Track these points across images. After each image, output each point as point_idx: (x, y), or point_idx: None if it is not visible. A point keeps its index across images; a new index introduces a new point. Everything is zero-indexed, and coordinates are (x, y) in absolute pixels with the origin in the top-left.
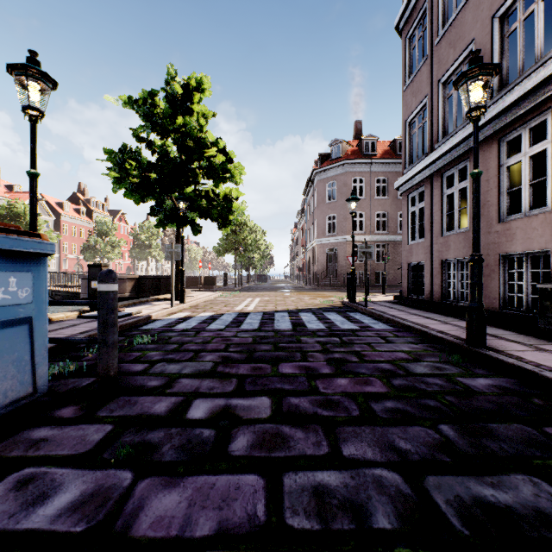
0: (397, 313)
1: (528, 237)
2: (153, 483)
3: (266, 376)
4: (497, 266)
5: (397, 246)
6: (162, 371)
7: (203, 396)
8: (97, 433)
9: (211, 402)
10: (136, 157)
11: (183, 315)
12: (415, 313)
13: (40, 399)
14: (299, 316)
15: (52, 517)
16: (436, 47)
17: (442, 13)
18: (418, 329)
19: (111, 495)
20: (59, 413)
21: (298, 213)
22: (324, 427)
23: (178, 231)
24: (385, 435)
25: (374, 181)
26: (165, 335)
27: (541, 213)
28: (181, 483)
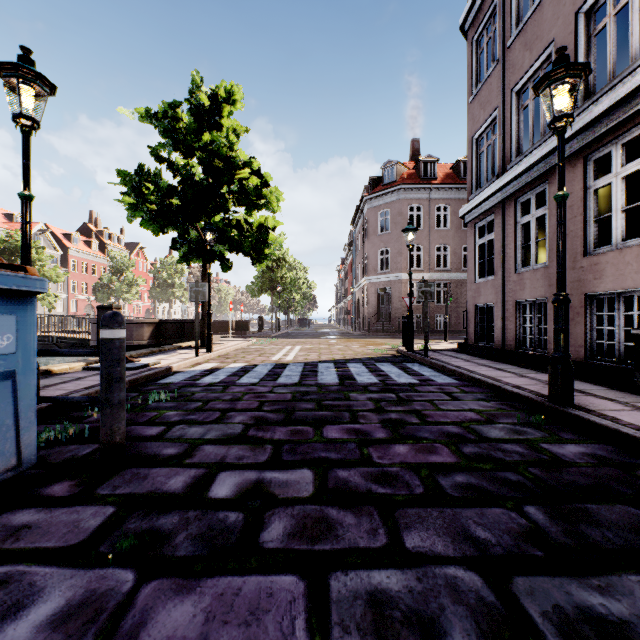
0: (463, 364)
1: (620, 274)
2: (160, 587)
3: (307, 442)
4: (582, 308)
5: (460, 285)
6: (181, 435)
7: (230, 468)
8: (95, 517)
9: (240, 476)
10: (155, 180)
11: (209, 366)
12: (484, 364)
13: (27, 472)
14: (347, 367)
15: (24, 638)
16: (509, 49)
17: (516, 9)
18: (490, 384)
19: (105, 605)
20: (49, 491)
21: (346, 247)
22: (381, 509)
23: (204, 267)
24: (458, 521)
25: (434, 209)
26: (187, 390)
27: (636, 245)
28: (197, 587)
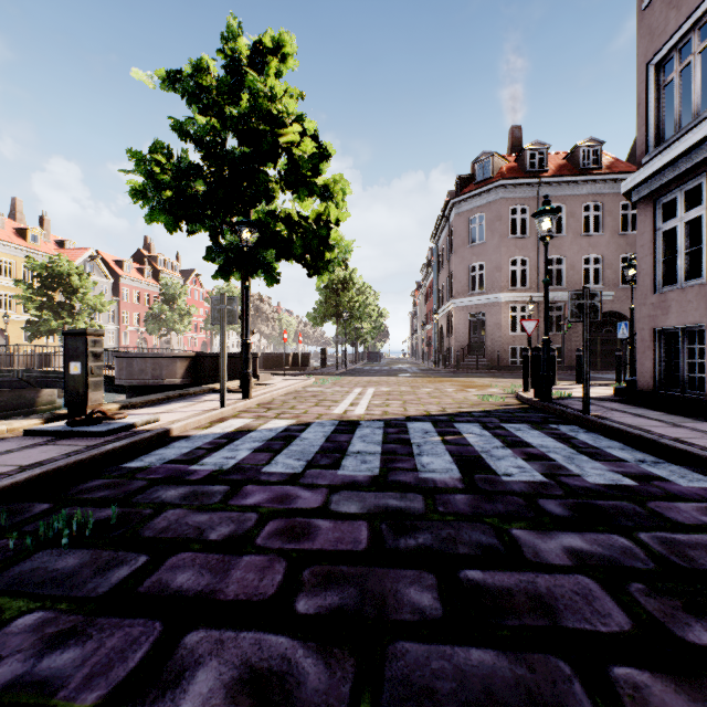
0: (678, 433)
1: None
2: None
3: None
4: None
5: None
6: None
7: None
8: None
9: None
10: (179, 164)
11: (235, 425)
12: None
13: None
14: (459, 432)
15: None
16: None
17: None
18: None
19: None
20: None
21: (423, 268)
22: None
23: (244, 282)
24: None
25: None
26: (154, 495)
27: None
28: None
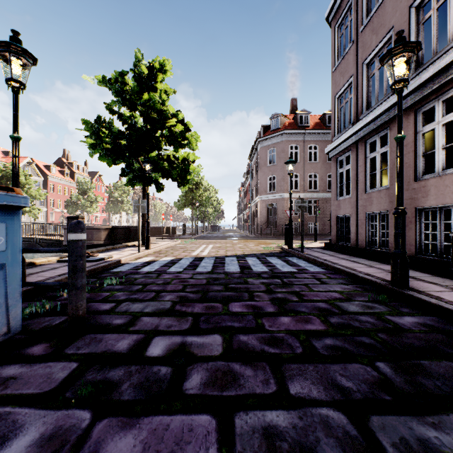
0: (328, 258)
1: (441, 193)
2: (110, 424)
3: (218, 314)
4: (414, 218)
5: (326, 201)
6: (127, 310)
7: (162, 333)
8: (63, 371)
9: (169, 339)
10: (109, 127)
11: (148, 259)
12: (343, 258)
13: (15, 337)
14: (246, 260)
15: None
16: (361, 33)
17: (366, 5)
18: (348, 272)
19: (69, 438)
20: (30, 351)
21: (244, 174)
22: (271, 364)
23: (144, 189)
24: (328, 373)
25: (307, 148)
26: (131, 277)
27: (452, 173)
28: (137, 424)
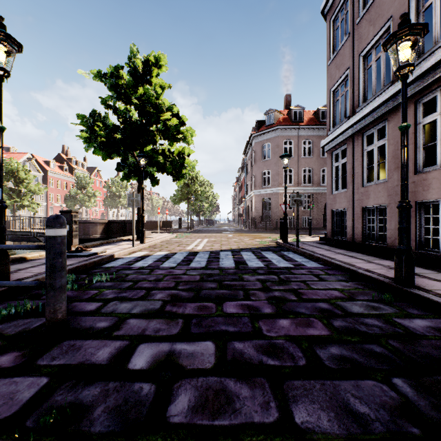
0: (324, 252)
1: None
2: None
3: (211, 316)
4: (414, 212)
5: (320, 196)
6: (113, 310)
7: (149, 340)
8: (29, 389)
9: (155, 347)
10: (104, 121)
11: (142, 254)
12: (340, 252)
13: None
14: (241, 254)
15: None
16: (357, 25)
17: None
18: (347, 268)
19: None
20: None
21: (239, 170)
22: (271, 381)
23: (139, 183)
24: (338, 393)
25: (301, 143)
26: (123, 272)
27: None
28: None
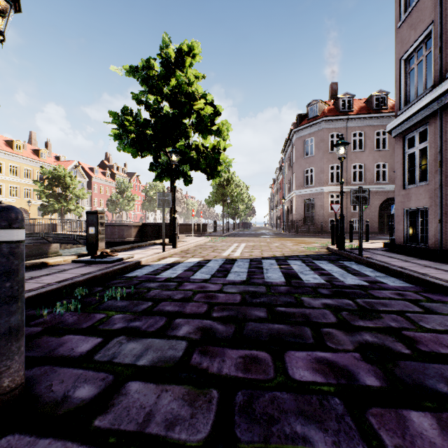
0: (404, 264)
1: None
2: None
3: (268, 388)
4: None
5: (373, 195)
6: (112, 357)
7: None
8: None
9: None
10: (136, 118)
11: (172, 260)
12: (427, 265)
13: None
14: (289, 264)
15: None
16: None
17: None
18: None
19: None
20: None
21: (277, 170)
22: None
23: (172, 183)
24: None
25: (351, 135)
26: (145, 285)
27: None
28: None
